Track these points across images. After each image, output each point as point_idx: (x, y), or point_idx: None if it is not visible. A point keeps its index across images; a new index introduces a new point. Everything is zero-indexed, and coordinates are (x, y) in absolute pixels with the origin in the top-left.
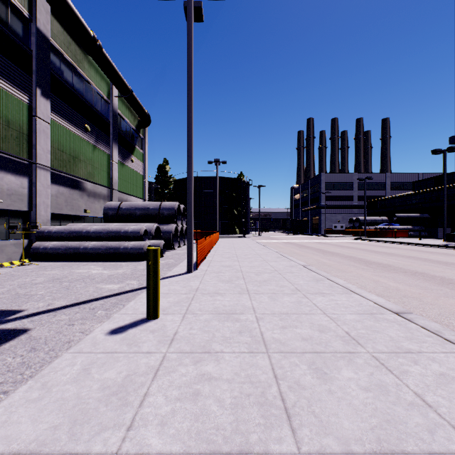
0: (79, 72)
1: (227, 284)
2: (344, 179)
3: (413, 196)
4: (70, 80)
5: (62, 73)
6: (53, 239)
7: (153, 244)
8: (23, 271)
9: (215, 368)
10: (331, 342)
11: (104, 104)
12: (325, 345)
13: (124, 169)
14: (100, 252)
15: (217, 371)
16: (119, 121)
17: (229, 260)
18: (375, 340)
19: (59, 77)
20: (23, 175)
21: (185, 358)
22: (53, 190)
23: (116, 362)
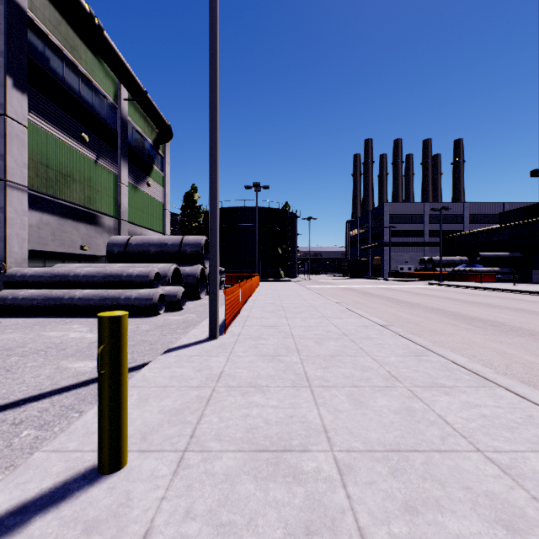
0: (73, 63)
1: (271, 364)
2: (412, 210)
3: (500, 231)
4: (60, 72)
5: (48, 61)
6: (28, 286)
7: (168, 292)
8: None
9: None
10: None
11: (110, 108)
12: None
13: (138, 195)
14: (92, 304)
15: None
16: (130, 133)
17: (274, 316)
18: None
19: (42, 66)
20: None
21: None
22: (33, 219)
23: None
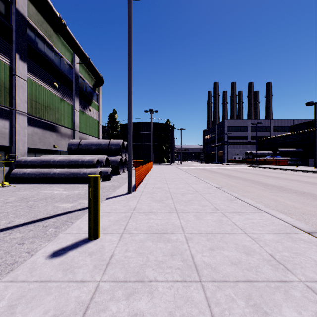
0: (50, 44)
1: (159, 204)
2: (241, 124)
3: (291, 136)
4: (43, 50)
5: (37, 44)
6: (28, 167)
7: (103, 170)
8: (2, 191)
9: (148, 305)
10: (260, 267)
11: (69, 68)
12: (255, 271)
13: (84, 116)
14: (63, 177)
15: (150, 309)
16: (80, 81)
17: (160, 183)
18: (301, 264)
19: (34, 47)
20: (5, 118)
21: (117, 290)
22: (29, 131)
23: (46, 295)
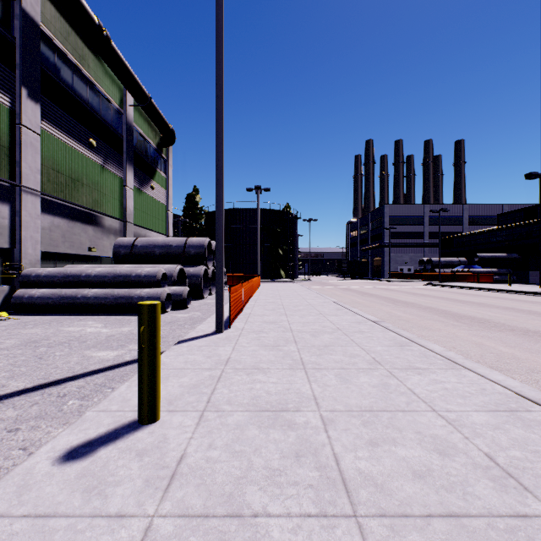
0: (82, 72)
1: (271, 352)
2: (412, 212)
3: (498, 232)
4: (69, 81)
5: (59, 71)
6: (43, 286)
7: (174, 291)
8: None
9: None
10: (471, 483)
11: (116, 114)
12: (462, 492)
13: (142, 197)
14: (103, 303)
15: None
16: (135, 137)
17: (274, 313)
18: None
19: (53, 76)
20: (3, 201)
21: (189, 535)
22: (45, 222)
23: None
